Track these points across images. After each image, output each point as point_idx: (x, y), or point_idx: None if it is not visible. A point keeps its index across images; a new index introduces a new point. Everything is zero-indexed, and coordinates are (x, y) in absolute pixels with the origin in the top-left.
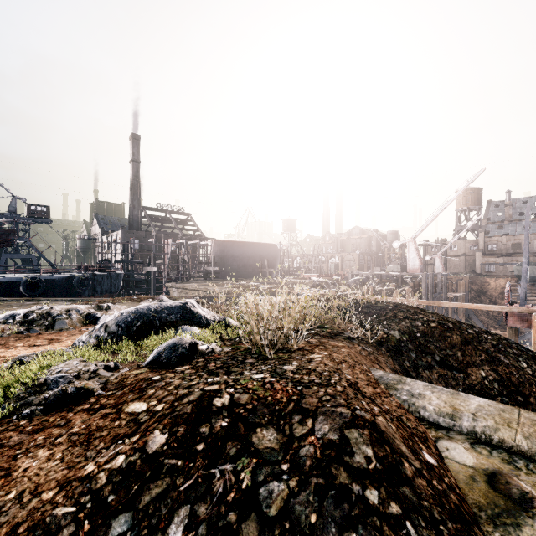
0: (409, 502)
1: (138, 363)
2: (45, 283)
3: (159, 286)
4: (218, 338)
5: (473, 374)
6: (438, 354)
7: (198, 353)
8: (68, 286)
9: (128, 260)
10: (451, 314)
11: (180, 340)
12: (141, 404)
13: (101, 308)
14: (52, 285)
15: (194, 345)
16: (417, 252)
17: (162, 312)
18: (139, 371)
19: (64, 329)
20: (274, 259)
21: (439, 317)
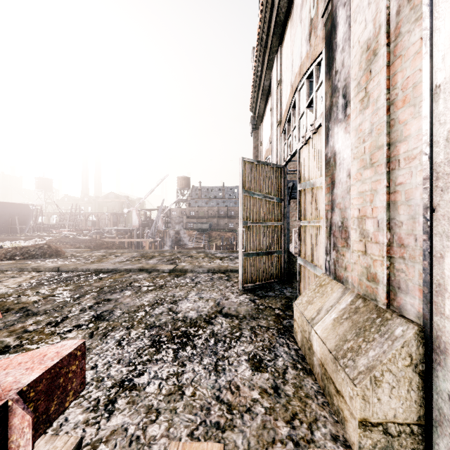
0: (51, 249)
1: None
2: None
3: None
4: None
5: None
6: None
7: (4, 248)
8: None
9: None
10: None
11: None
12: None
13: None
14: None
15: (2, 246)
16: (138, 216)
17: None
18: None
19: None
20: (26, 217)
21: (103, 241)
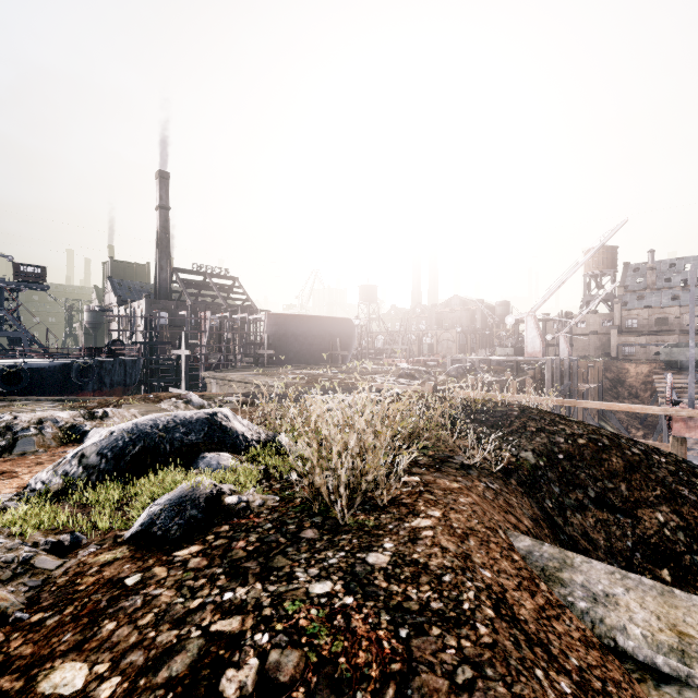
0: None
1: (117, 533)
2: (30, 373)
3: (194, 375)
4: (261, 474)
5: (646, 519)
6: (592, 487)
7: (221, 513)
8: (63, 378)
9: (151, 339)
10: (582, 411)
11: (191, 490)
12: (75, 670)
13: (94, 416)
14: (40, 376)
15: (216, 498)
16: (538, 330)
17: (174, 431)
18: (111, 555)
19: (28, 453)
20: (348, 338)
21: (588, 429)
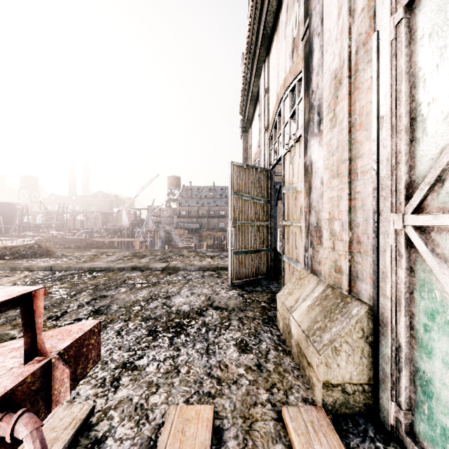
0: (41, 249)
1: None
2: None
3: None
4: None
5: None
6: None
7: None
8: None
9: None
10: None
11: None
12: None
13: None
14: None
15: None
16: (128, 215)
17: None
18: None
19: None
20: (11, 216)
21: (93, 241)
